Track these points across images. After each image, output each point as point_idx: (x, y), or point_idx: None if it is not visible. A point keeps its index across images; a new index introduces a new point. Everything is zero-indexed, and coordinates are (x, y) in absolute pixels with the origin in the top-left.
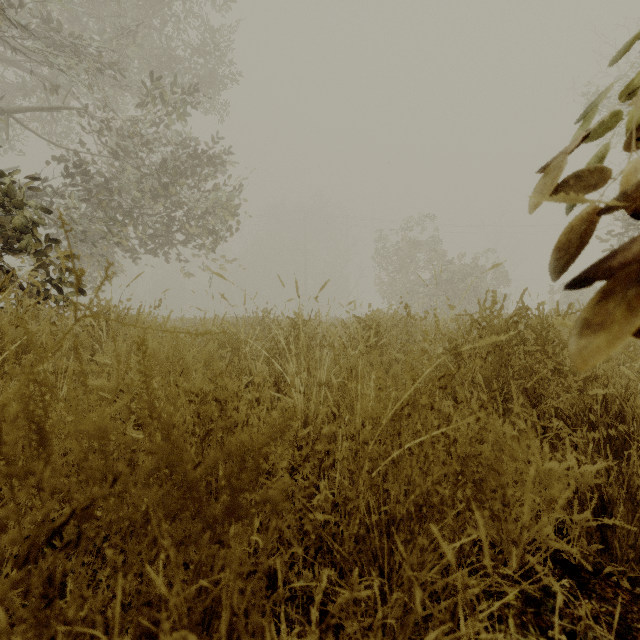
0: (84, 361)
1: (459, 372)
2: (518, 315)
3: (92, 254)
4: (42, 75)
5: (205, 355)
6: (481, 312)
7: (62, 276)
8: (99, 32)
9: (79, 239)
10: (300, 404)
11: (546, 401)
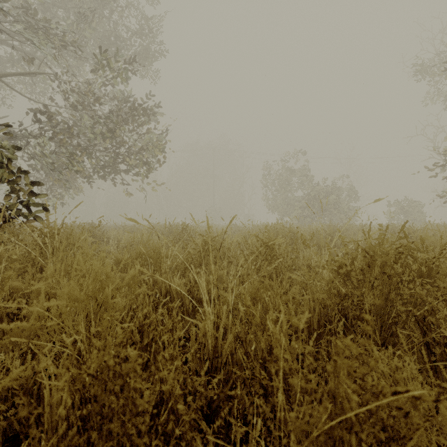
0: (27, 281)
1: (349, 294)
2: (403, 246)
3: (59, 179)
4: (24, 50)
5: (127, 282)
6: (369, 242)
7: (30, 199)
8: (64, 19)
9: (49, 169)
10: (211, 330)
11: (437, 331)
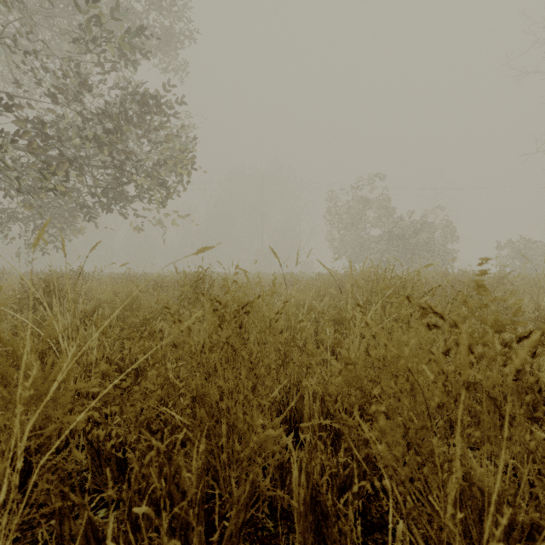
0: None
1: None
2: None
3: (31, 206)
4: None
5: None
6: None
7: None
8: None
9: (15, 189)
10: None
11: None
